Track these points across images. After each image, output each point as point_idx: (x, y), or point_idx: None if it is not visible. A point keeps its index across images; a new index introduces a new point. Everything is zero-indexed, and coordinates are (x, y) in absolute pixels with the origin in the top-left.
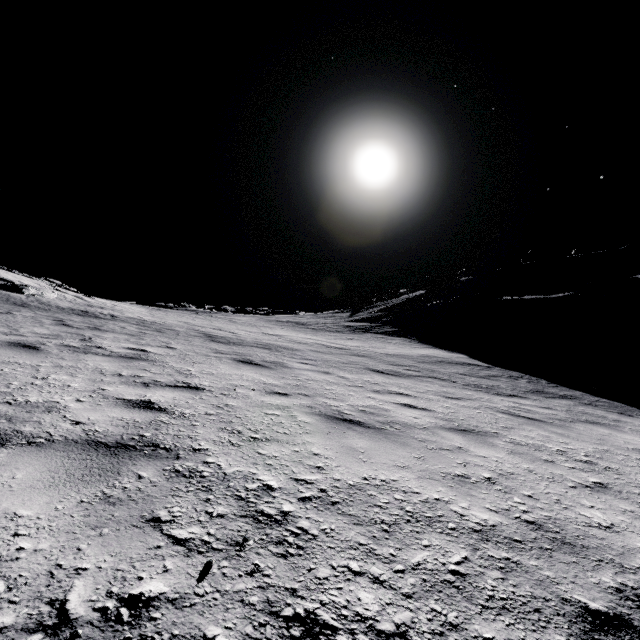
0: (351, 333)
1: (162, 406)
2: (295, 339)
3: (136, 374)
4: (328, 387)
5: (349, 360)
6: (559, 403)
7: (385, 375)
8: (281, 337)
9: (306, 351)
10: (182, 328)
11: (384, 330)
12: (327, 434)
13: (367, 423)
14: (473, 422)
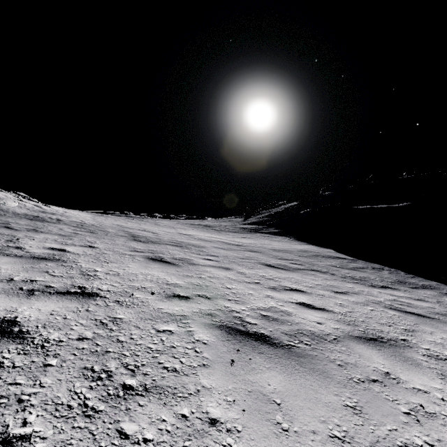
0: (245, 233)
1: (24, 328)
2: (203, 238)
3: (31, 278)
4: (229, 285)
5: (245, 255)
6: (426, 294)
7: (276, 269)
8: (192, 236)
9: (210, 248)
10: (113, 229)
11: (269, 231)
12: (229, 365)
13: (273, 337)
14: (375, 325)
